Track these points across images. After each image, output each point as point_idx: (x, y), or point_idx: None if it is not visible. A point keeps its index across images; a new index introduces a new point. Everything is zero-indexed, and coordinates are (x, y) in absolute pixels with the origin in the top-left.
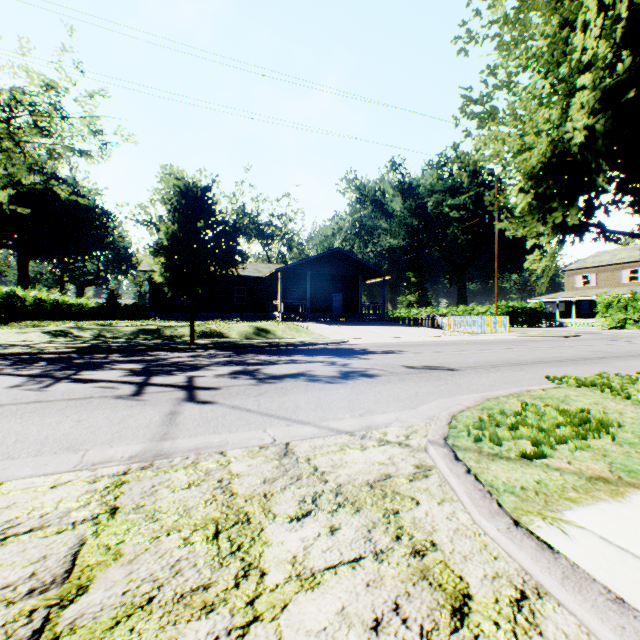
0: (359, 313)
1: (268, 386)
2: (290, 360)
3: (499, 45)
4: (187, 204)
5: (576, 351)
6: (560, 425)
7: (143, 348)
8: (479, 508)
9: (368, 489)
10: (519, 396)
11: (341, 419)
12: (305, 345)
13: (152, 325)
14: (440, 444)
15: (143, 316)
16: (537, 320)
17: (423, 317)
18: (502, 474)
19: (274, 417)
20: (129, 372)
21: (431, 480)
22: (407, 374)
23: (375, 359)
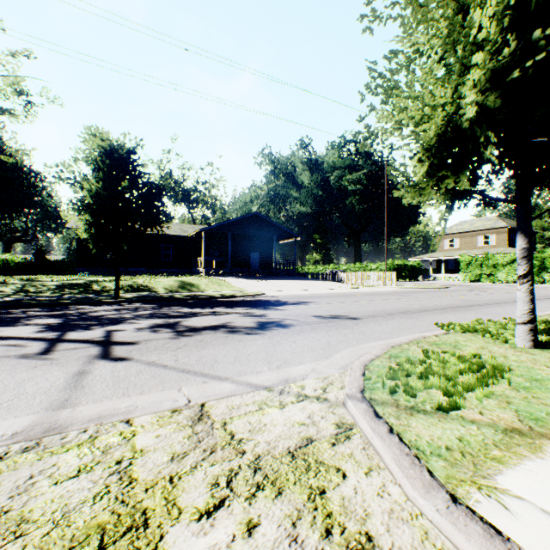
0: (274, 269)
1: (188, 339)
2: (211, 312)
3: (404, 23)
4: (112, 164)
5: (450, 300)
6: (462, 372)
7: (66, 302)
8: (412, 480)
9: (290, 460)
10: (418, 343)
11: (259, 373)
12: (226, 297)
13: (79, 280)
14: (358, 398)
15: (72, 271)
16: (416, 275)
17: (327, 272)
18: (424, 432)
19: (191, 373)
20: (44, 327)
21: (354, 442)
22: (318, 323)
23: (289, 310)
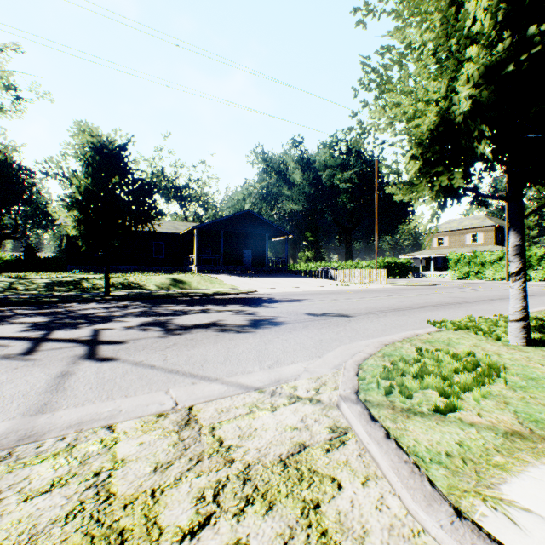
0: (266, 266)
1: (178, 338)
2: (203, 310)
3: (397, 16)
4: (101, 160)
5: (440, 297)
6: (457, 371)
7: (54, 300)
8: (412, 492)
9: (281, 469)
10: (411, 341)
11: (250, 373)
12: (218, 295)
13: (69, 277)
14: (353, 400)
15: (63, 269)
16: (406, 272)
17: (319, 270)
18: (422, 436)
19: (179, 374)
20: (29, 326)
21: (349, 448)
22: (310, 321)
23: (281, 307)
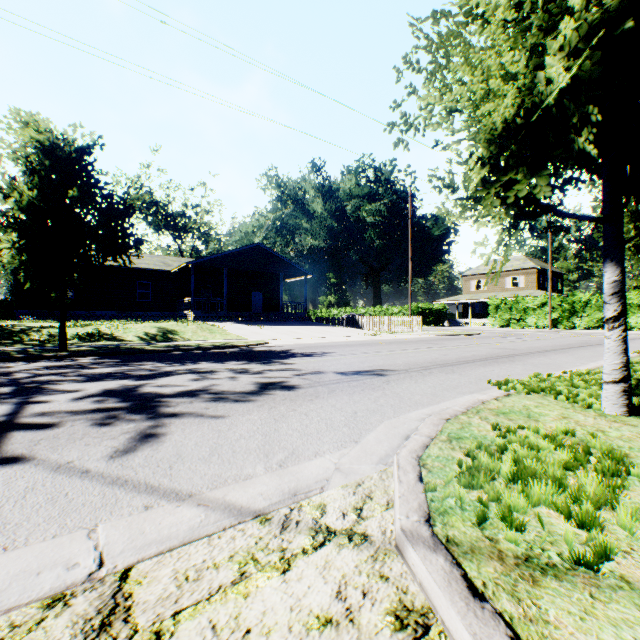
0: (280, 312)
1: (145, 415)
2: (193, 369)
3: None
4: (53, 166)
5: (488, 349)
6: (567, 466)
7: None
8: None
9: None
10: (479, 412)
11: (249, 478)
12: (218, 348)
13: (15, 326)
14: (427, 541)
15: (14, 315)
16: (442, 320)
17: (344, 317)
18: None
19: (127, 487)
20: None
21: None
22: (337, 383)
23: (299, 364)
